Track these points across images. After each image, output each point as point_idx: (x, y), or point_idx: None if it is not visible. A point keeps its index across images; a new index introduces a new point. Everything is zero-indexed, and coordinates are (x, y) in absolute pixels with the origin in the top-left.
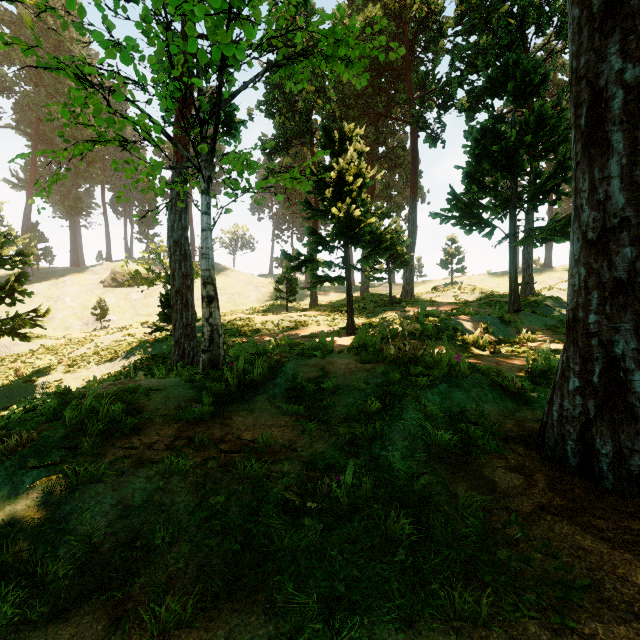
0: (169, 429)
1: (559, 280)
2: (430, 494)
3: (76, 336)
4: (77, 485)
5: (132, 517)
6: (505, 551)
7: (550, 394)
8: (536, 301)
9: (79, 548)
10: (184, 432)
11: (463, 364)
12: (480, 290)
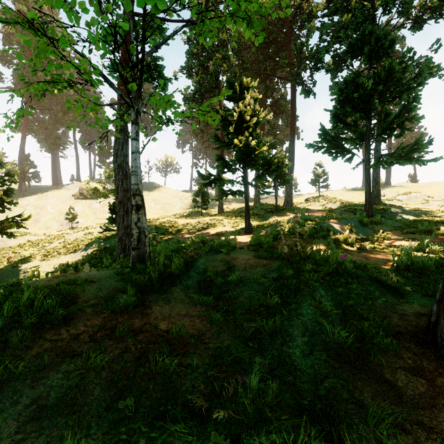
0: (96, 319)
1: (397, 193)
2: (337, 403)
3: (53, 233)
4: None
5: (43, 419)
6: None
7: (439, 295)
8: (384, 209)
9: None
10: (108, 322)
11: (348, 263)
12: (340, 201)
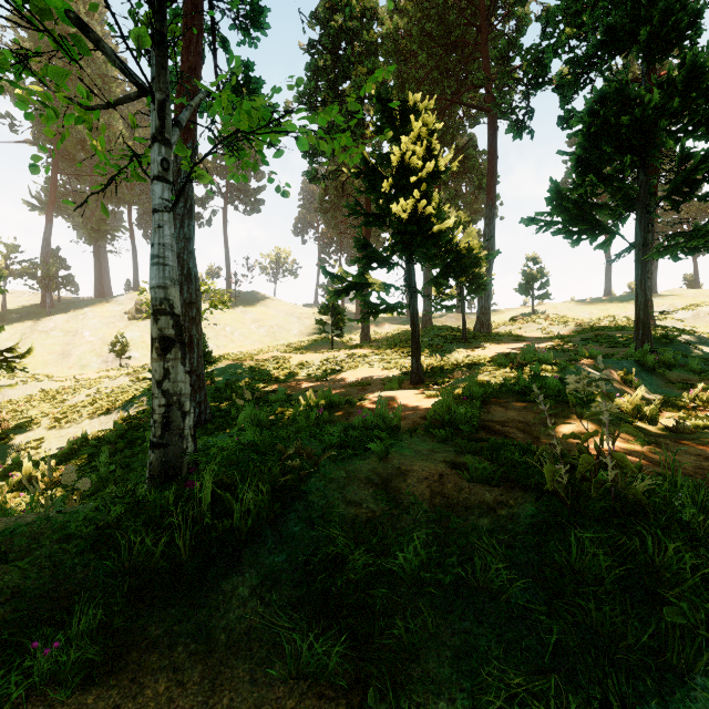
0: None
1: (671, 308)
2: None
3: (87, 377)
4: None
5: None
6: None
7: None
8: (668, 336)
9: None
10: None
11: None
12: (575, 321)
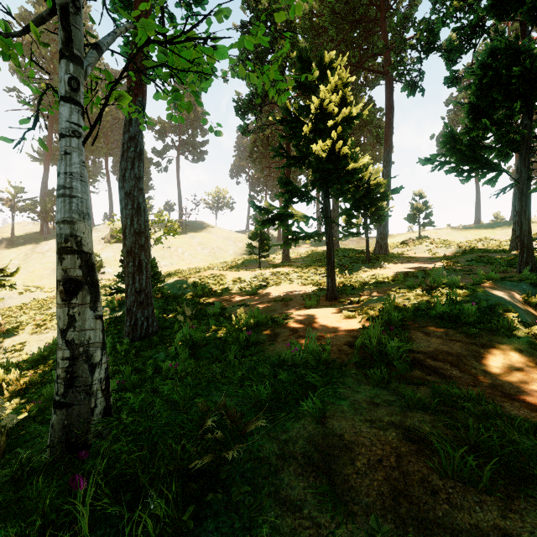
0: None
1: (533, 233)
2: None
3: None
4: None
5: None
6: None
7: None
8: None
9: None
10: None
11: None
12: (456, 244)
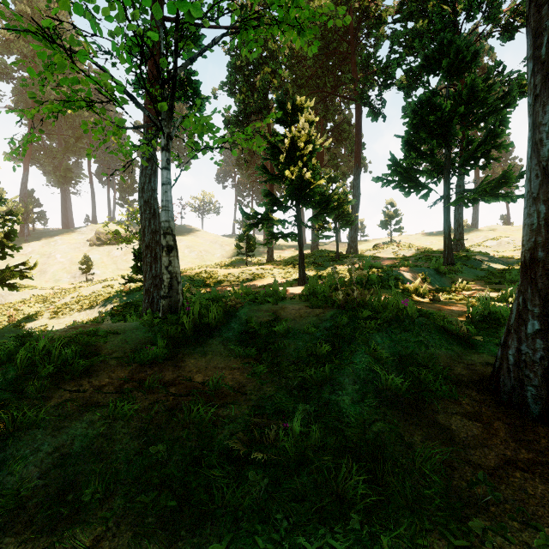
0: (121, 371)
1: (485, 238)
2: (384, 444)
3: (64, 287)
4: (14, 431)
5: (68, 466)
6: (477, 520)
7: (503, 337)
8: (467, 255)
9: (4, 503)
10: (136, 374)
11: (410, 308)
12: (416, 247)
